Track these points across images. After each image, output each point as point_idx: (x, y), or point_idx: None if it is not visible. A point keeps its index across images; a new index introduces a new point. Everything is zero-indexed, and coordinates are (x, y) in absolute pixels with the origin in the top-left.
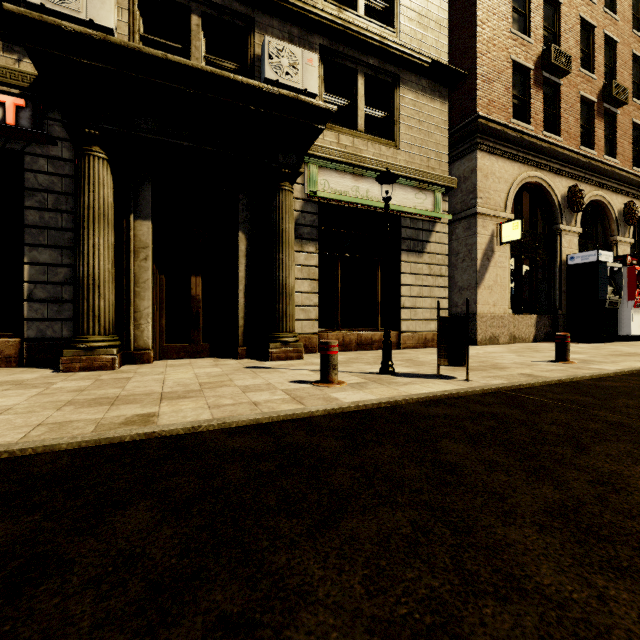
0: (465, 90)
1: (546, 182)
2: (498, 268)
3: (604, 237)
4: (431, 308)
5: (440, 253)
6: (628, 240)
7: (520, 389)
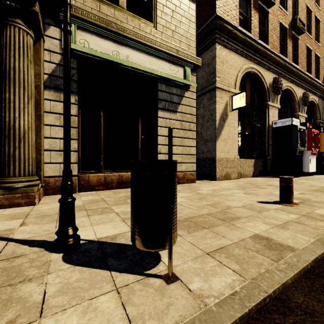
0: (208, 2)
1: (260, 73)
2: (230, 127)
3: (291, 113)
4: (182, 154)
5: (189, 113)
6: (304, 115)
7: (268, 319)
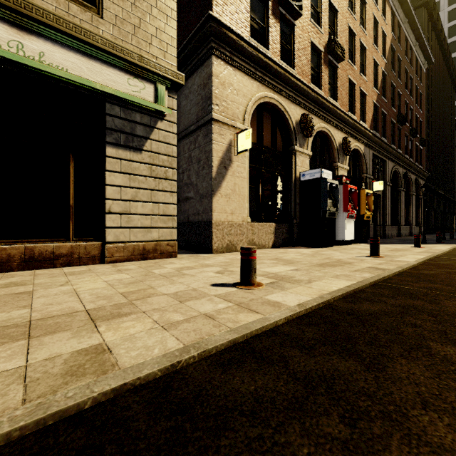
0: None
1: (283, 106)
2: (236, 177)
3: (330, 163)
4: (153, 214)
5: (165, 154)
6: (345, 167)
7: None
